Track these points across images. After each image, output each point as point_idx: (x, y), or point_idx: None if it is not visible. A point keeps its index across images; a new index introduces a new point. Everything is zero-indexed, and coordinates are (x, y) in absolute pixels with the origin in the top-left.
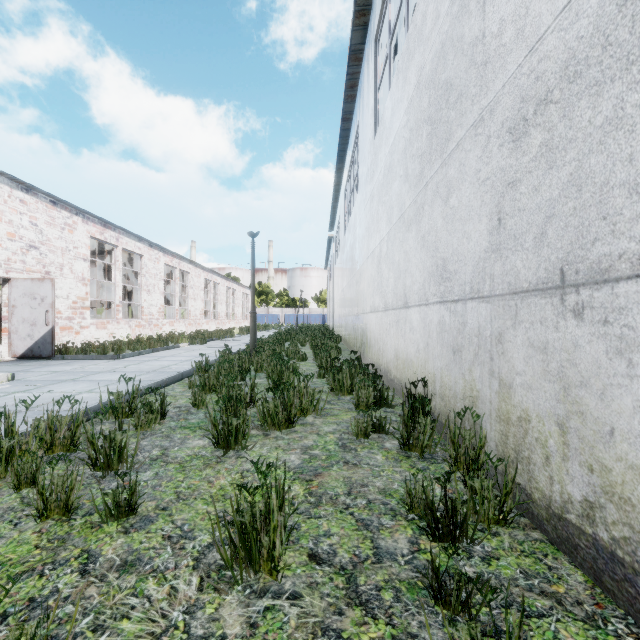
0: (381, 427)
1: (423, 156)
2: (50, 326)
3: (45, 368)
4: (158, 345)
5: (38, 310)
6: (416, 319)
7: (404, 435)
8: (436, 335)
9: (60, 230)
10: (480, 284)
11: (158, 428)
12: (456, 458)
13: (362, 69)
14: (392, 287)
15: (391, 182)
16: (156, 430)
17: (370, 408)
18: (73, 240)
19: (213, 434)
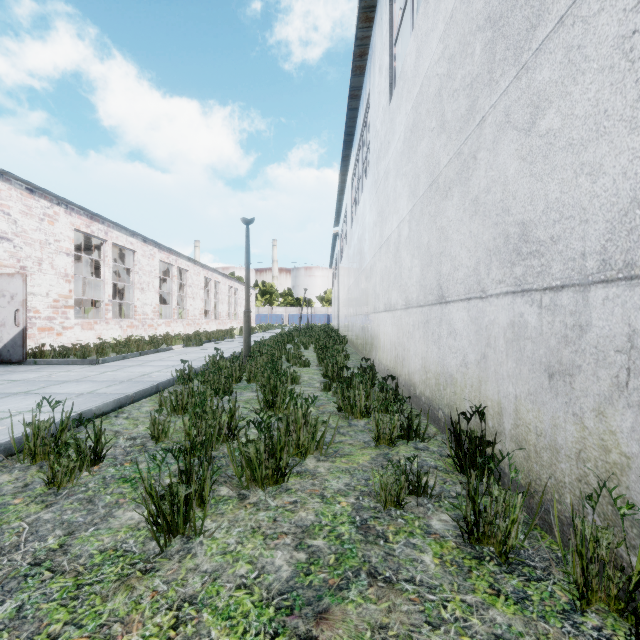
0: (420, 486)
1: (475, 82)
2: (21, 327)
3: (6, 376)
4: (147, 347)
5: (7, 309)
6: (461, 319)
7: (469, 516)
8: (504, 344)
9: (38, 221)
10: (635, 251)
11: (84, 481)
12: (585, 584)
13: (373, 31)
14: (417, 278)
15: (416, 144)
16: (79, 485)
17: (395, 443)
18: (54, 232)
19: (149, 509)
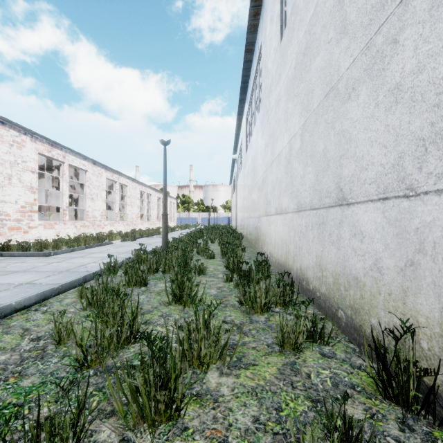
0: (351, 435)
1: None
2: None
3: None
4: (92, 242)
5: None
6: (371, 220)
7: None
8: None
9: (8, 146)
10: None
11: None
12: None
13: None
14: (311, 183)
15: (309, 63)
16: None
17: (301, 350)
18: (21, 155)
19: None
